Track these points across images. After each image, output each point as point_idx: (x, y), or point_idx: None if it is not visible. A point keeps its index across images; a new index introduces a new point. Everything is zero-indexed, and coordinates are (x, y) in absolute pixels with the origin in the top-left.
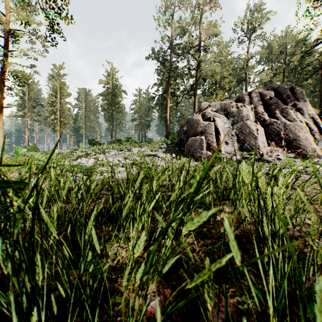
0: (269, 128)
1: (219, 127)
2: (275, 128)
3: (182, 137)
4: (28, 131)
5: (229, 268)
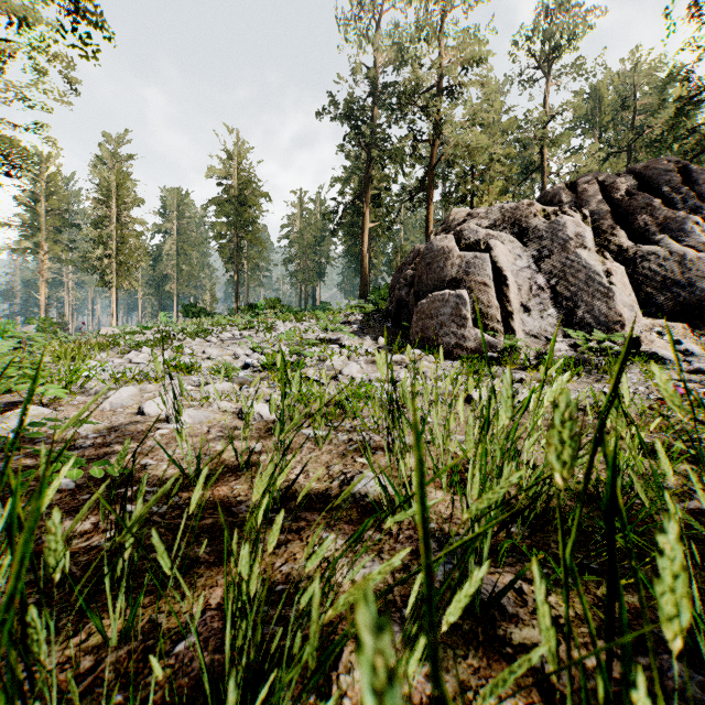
0: (636, 268)
1: (504, 266)
2: (655, 268)
3: (404, 293)
4: (46, 285)
5: None
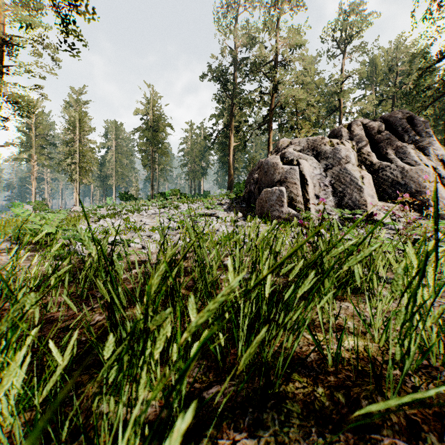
0: (379, 174)
1: (306, 174)
2: (389, 174)
3: (252, 188)
4: (35, 181)
5: None
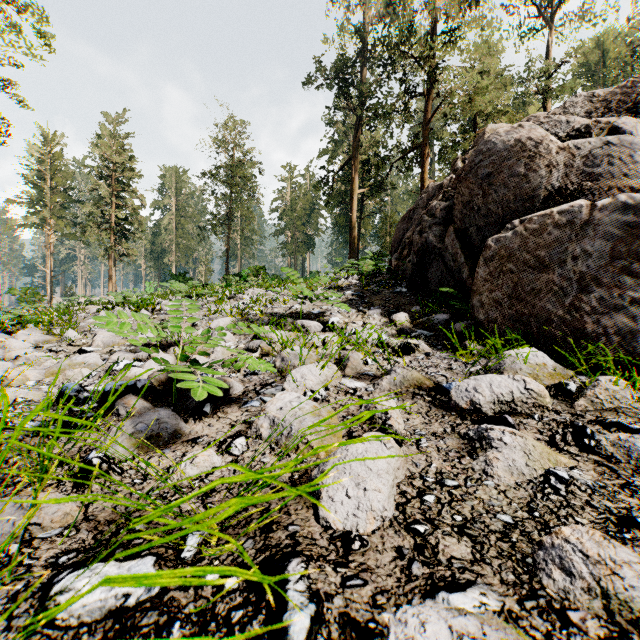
0: None
1: None
2: None
3: (433, 236)
4: (51, 258)
5: None
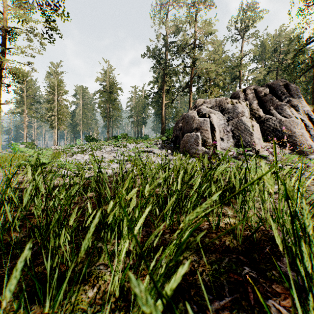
0: (264, 124)
1: (214, 123)
2: (271, 124)
3: (178, 133)
4: (26, 128)
5: (243, 302)
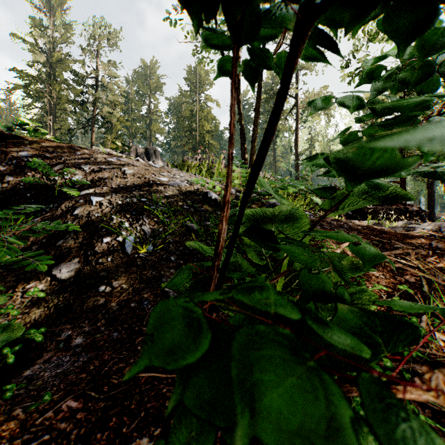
0: None
1: None
2: None
3: None
4: None
5: None
